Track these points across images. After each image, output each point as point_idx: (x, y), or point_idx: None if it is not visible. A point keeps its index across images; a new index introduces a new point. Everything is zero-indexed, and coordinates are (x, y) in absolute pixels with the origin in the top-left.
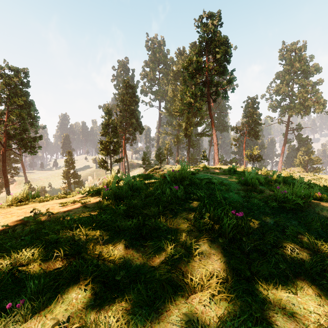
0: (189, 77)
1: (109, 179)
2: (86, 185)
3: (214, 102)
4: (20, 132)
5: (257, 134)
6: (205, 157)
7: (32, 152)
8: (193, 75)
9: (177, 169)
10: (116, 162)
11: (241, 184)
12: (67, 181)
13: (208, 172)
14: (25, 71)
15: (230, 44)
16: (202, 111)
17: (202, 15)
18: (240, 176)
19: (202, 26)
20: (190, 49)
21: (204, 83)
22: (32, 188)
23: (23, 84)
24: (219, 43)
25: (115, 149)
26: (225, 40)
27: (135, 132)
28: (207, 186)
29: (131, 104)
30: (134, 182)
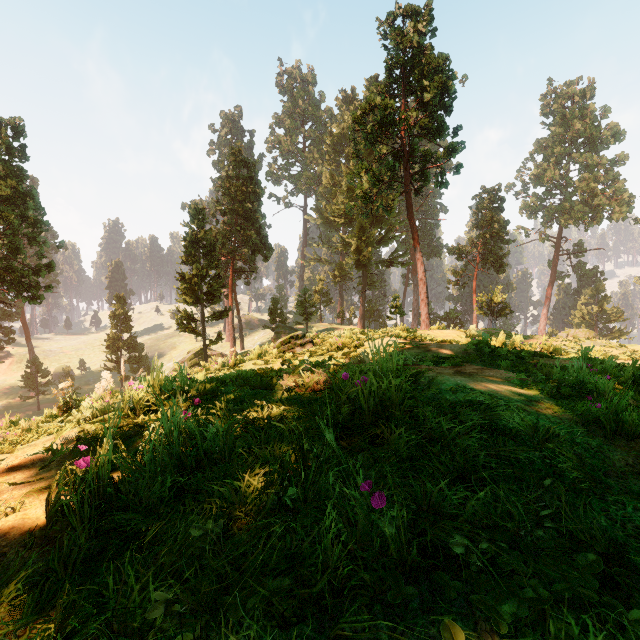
0: (367, 140)
1: (139, 392)
2: (87, 401)
3: (419, 194)
4: (5, 255)
5: (500, 262)
6: (399, 308)
7: (32, 299)
8: (376, 137)
9: (344, 340)
10: (213, 318)
11: (605, 431)
12: (116, 357)
13: (426, 353)
14: (17, 124)
15: (453, 73)
16: (391, 216)
17: (393, 12)
18: (510, 363)
19: (393, 34)
20: (366, 91)
21: (397, 155)
22: (43, 372)
23: (12, 153)
24: (428, 70)
25: (211, 292)
26: (442, 62)
27: (253, 257)
28: (489, 450)
29: (246, 199)
30: (193, 432)
